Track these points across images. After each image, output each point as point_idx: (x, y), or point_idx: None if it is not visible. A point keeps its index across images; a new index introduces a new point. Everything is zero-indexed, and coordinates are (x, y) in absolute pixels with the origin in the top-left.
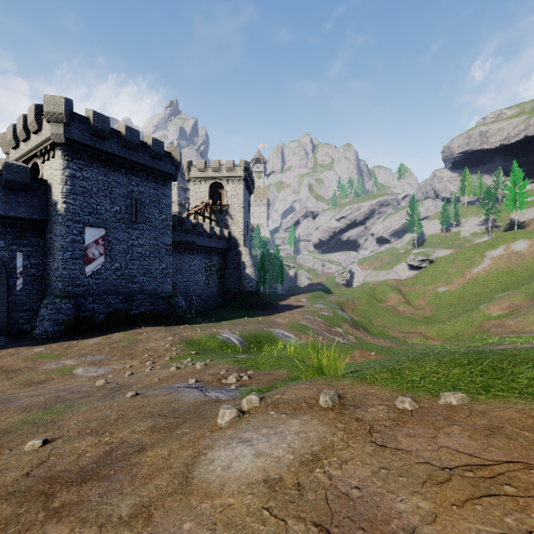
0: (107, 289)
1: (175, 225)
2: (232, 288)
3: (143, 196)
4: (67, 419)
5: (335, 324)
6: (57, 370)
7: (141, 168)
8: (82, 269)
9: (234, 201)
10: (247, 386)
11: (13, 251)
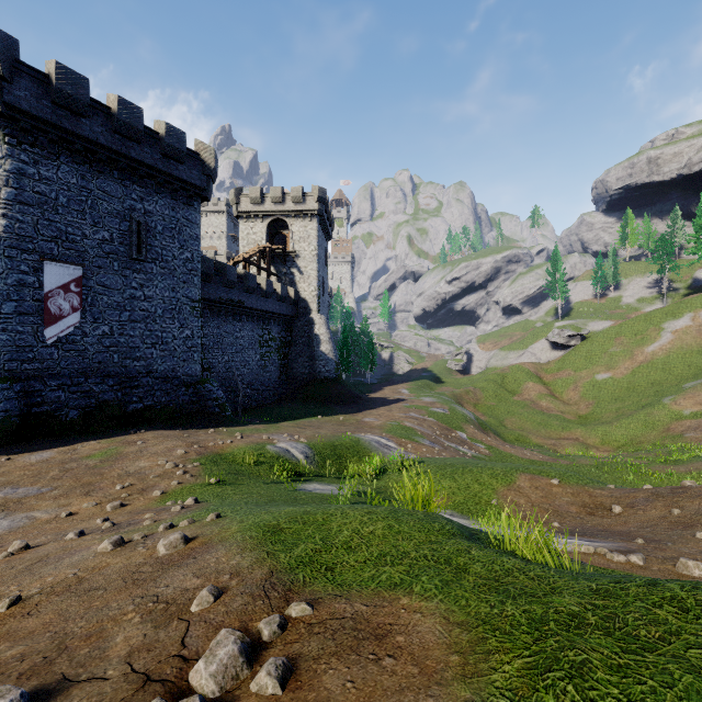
0: (86, 367)
1: (210, 274)
2: (300, 373)
3: (152, 219)
4: None
5: (454, 425)
6: None
7: (147, 171)
8: (38, 332)
9: (303, 246)
10: None
11: None
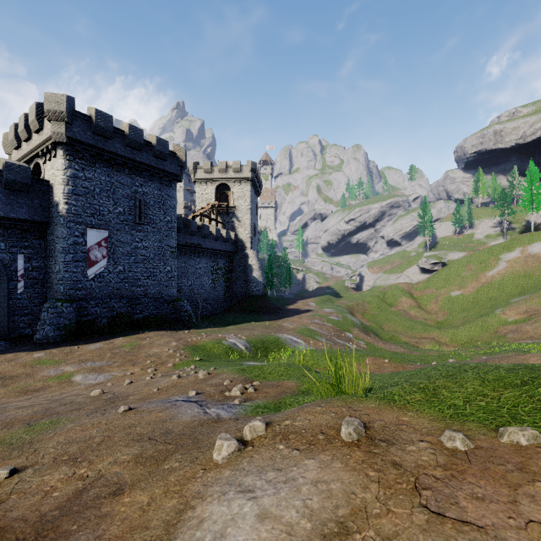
0: (110, 292)
1: (180, 227)
2: (239, 291)
3: (148, 197)
4: (47, 439)
5: (344, 329)
6: (56, 377)
7: (145, 168)
8: (84, 271)
9: (240, 203)
10: (252, 401)
11: (14, 253)
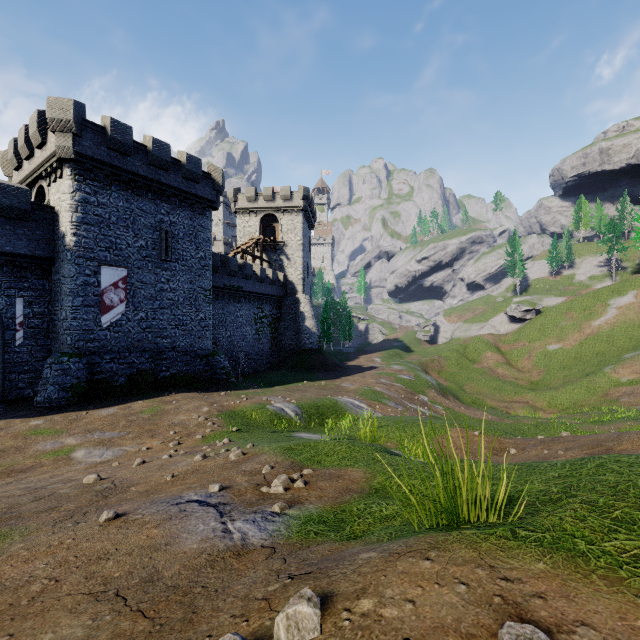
0: (129, 344)
1: (217, 266)
2: (288, 344)
3: (176, 228)
4: None
5: (417, 390)
6: (52, 453)
7: (172, 192)
8: (97, 319)
9: (290, 237)
10: (300, 506)
11: (11, 296)
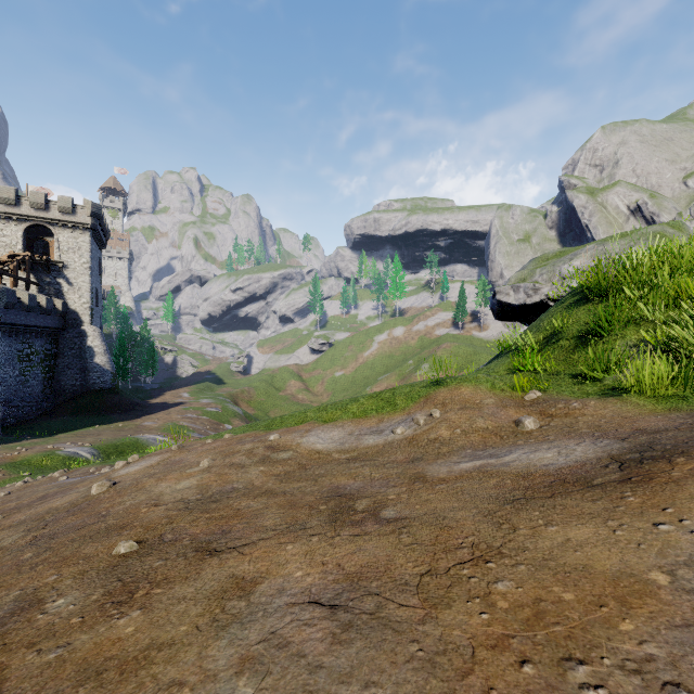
0: None
1: None
2: (70, 385)
3: None
4: None
5: (223, 420)
6: None
7: None
8: None
9: (73, 258)
10: None
11: None
